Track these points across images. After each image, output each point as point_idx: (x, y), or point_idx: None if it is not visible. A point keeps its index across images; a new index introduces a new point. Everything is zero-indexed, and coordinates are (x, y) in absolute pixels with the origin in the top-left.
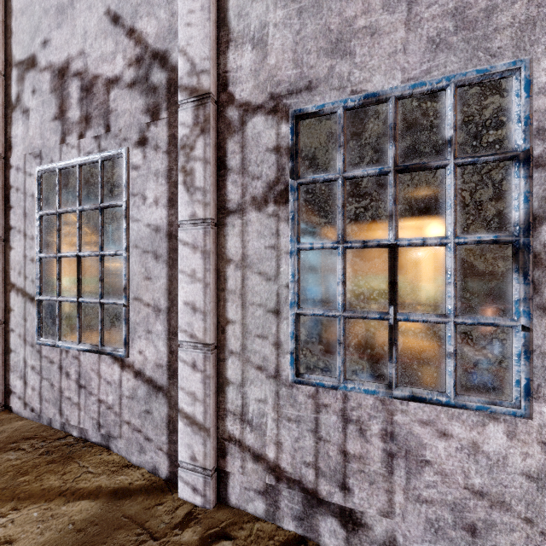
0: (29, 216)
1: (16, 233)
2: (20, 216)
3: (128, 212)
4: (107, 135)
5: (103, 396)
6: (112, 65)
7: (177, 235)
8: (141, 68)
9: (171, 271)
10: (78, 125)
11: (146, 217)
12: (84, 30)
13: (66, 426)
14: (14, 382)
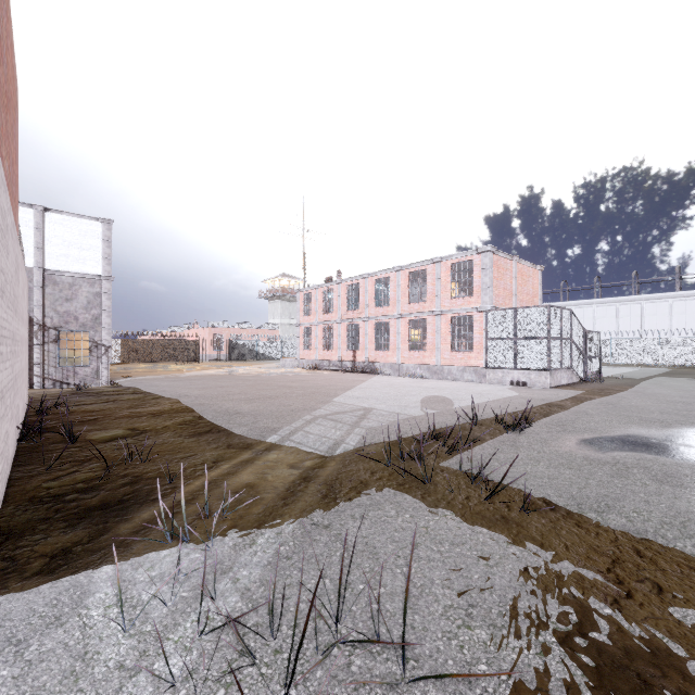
0: None
1: None
2: None
3: None
4: None
5: None
6: None
7: (32, 346)
8: None
9: (31, 352)
10: None
11: None
12: None
13: None
14: None
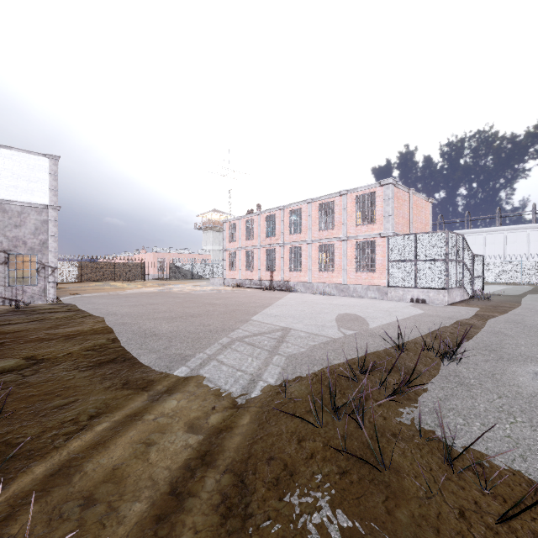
0: None
1: None
2: None
3: None
4: None
5: None
6: None
7: None
8: None
9: None
10: None
11: None
12: None
13: None
14: None
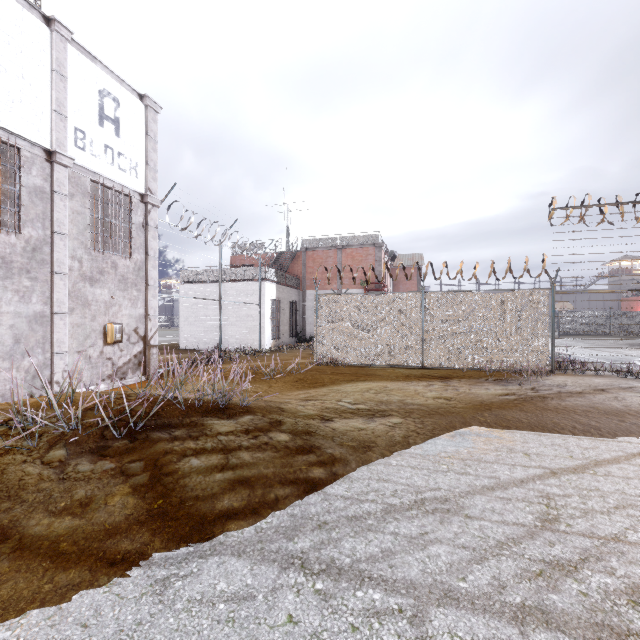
0: None
1: None
2: None
3: None
4: None
5: None
6: None
7: None
8: None
9: None
10: None
11: None
12: None
13: None
14: None
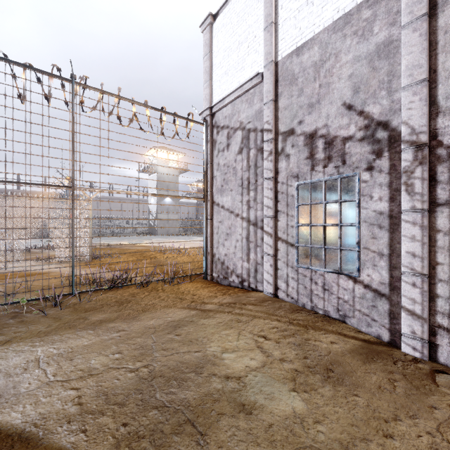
0: (290, 205)
1: (281, 213)
2: (284, 205)
3: (359, 204)
4: (344, 165)
5: (341, 295)
6: (347, 130)
7: (396, 216)
8: (368, 131)
9: (392, 235)
10: (322, 161)
11: (372, 207)
12: (326, 114)
13: (315, 308)
14: (280, 284)
